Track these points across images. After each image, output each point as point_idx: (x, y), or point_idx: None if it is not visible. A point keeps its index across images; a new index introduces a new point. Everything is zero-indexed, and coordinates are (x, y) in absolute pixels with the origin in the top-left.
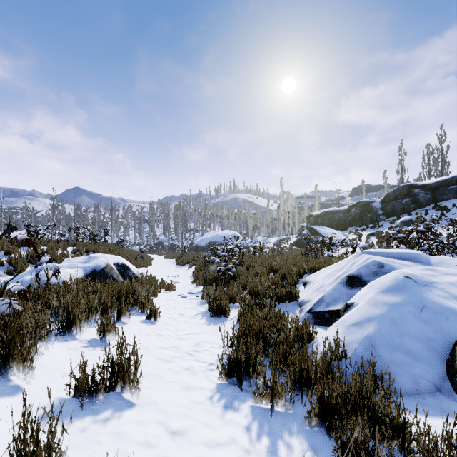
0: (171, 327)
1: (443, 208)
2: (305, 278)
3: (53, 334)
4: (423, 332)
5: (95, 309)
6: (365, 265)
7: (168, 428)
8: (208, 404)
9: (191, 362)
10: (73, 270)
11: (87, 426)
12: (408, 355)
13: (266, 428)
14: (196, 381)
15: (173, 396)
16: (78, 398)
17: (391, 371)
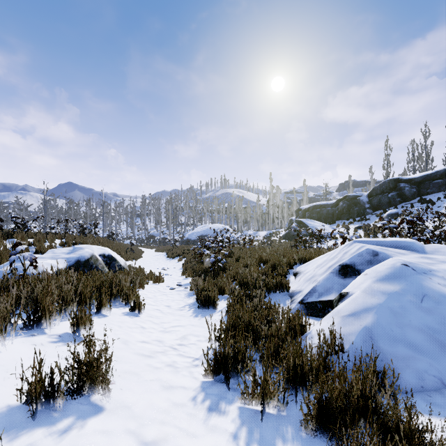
0: (156, 319)
1: (428, 201)
2: (296, 268)
3: (19, 328)
4: (425, 322)
5: (72, 300)
6: (358, 254)
7: (140, 439)
8: (190, 406)
9: (175, 357)
10: (55, 261)
11: (36, 442)
12: (410, 348)
13: (256, 434)
14: (179, 379)
15: (151, 398)
16: (31, 405)
17: (393, 366)
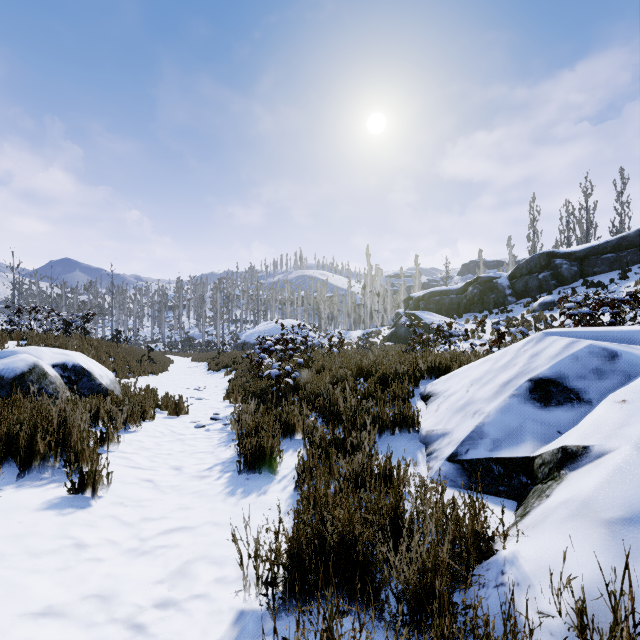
0: (133, 510)
1: (597, 284)
2: (425, 386)
3: None
4: None
5: None
6: (571, 357)
7: None
8: None
9: None
10: None
11: None
12: None
13: None
14: None
15: None
16: None
17: None
